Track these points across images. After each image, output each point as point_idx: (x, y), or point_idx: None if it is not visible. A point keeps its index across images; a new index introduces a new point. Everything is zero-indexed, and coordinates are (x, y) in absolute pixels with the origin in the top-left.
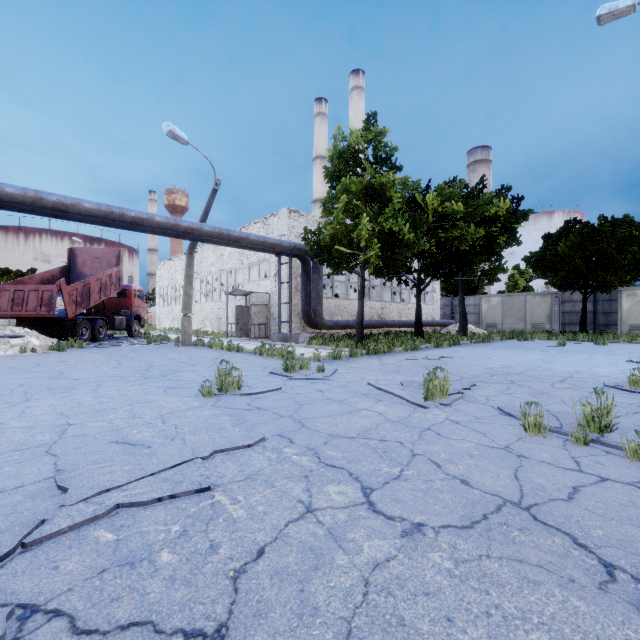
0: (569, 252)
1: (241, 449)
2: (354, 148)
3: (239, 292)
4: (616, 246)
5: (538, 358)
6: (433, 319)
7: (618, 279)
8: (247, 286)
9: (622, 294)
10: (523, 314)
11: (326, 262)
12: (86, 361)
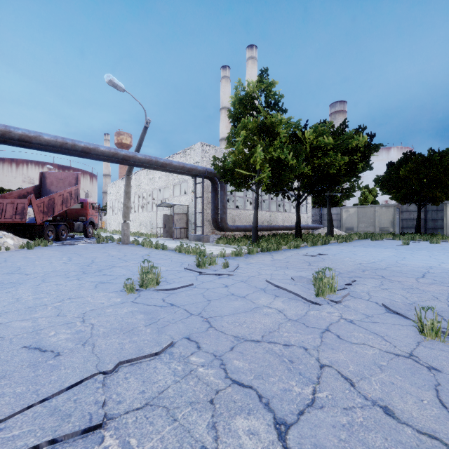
0: (408, 175)
1: (148, 358)
2: (251, 95)
3: (166, 204)
4: (443, 170)
5: (393, 255)
6: (307, 224)
7: (444, 195)
8: (171, 200)
9: (447, 206)
10: (373, 220)
11: (230, 182)
12: (44, 257)
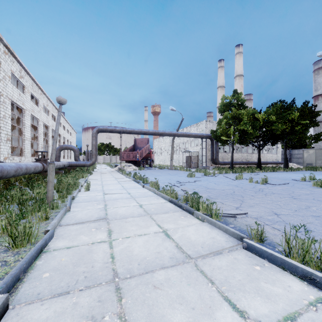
0: None
1: (198, 181)
2: (228, 102)
3: (187, 151)
4: None
5: (298, 175)
6: (277, 161)
7: None
8: (189, 149)
9: None
10: None
11: (219, 141)
12: (152, 172)
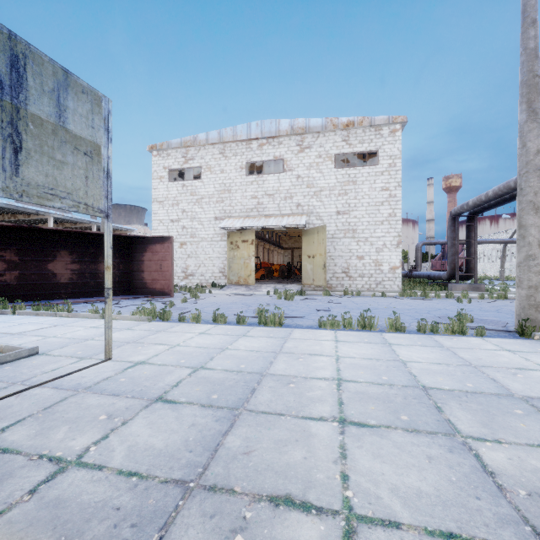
0: None
1: None
2: None
3: None
4: None
5: None
6: None
7: None
8: None
9: None
10: None
11: None
12: None
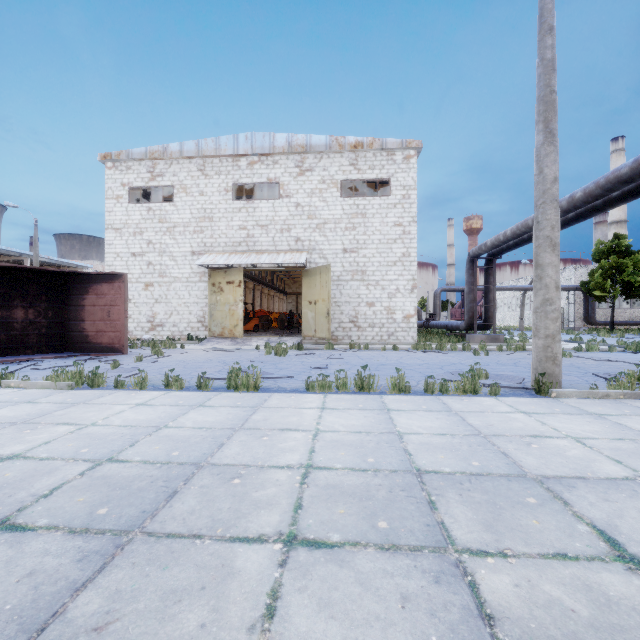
0: None
1: None
2: (605, 250)
3: None
4: None
5: None
6: None
7: None
8: None
9: None
10: None
11: (592, 296)
12: None
